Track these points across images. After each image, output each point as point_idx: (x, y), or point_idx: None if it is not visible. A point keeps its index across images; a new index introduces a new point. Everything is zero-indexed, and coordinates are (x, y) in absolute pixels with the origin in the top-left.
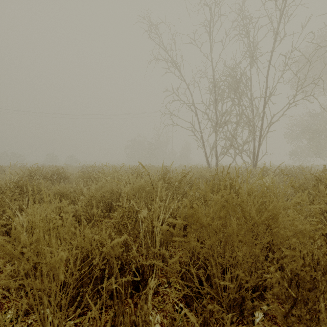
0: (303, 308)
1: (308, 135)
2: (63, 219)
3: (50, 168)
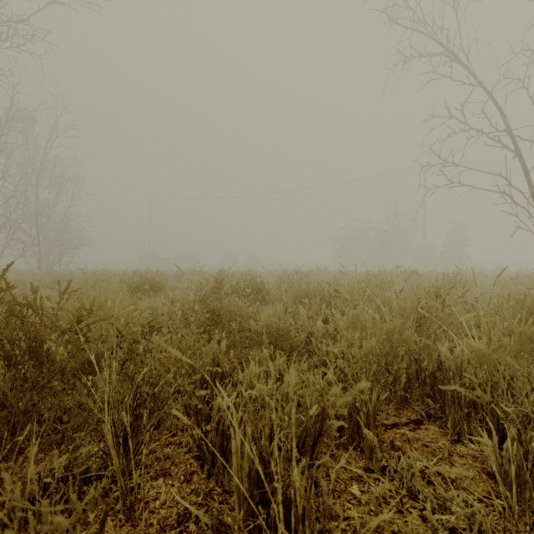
0: None
1: None
2: (326, 428)
3: (235, 275)
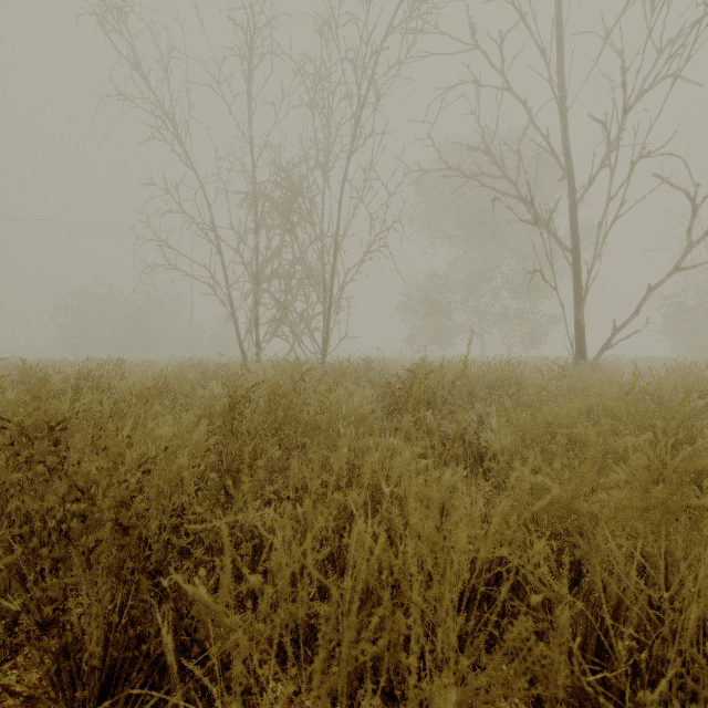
0: (41, 529)
1: (427, 308)
2: None
3: None
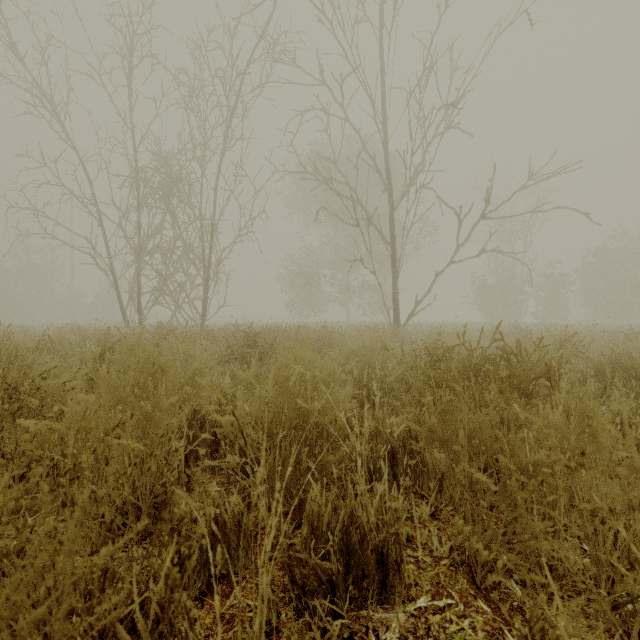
0: None
1: (301, 281)
2: None
3: None
